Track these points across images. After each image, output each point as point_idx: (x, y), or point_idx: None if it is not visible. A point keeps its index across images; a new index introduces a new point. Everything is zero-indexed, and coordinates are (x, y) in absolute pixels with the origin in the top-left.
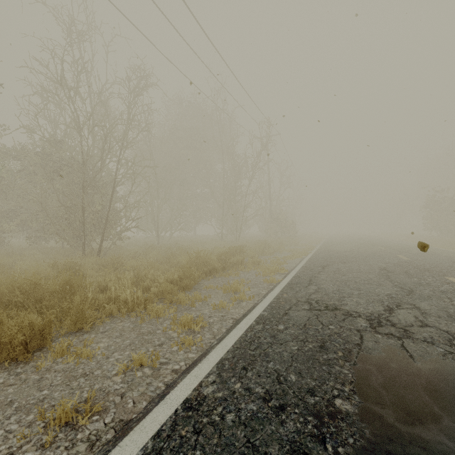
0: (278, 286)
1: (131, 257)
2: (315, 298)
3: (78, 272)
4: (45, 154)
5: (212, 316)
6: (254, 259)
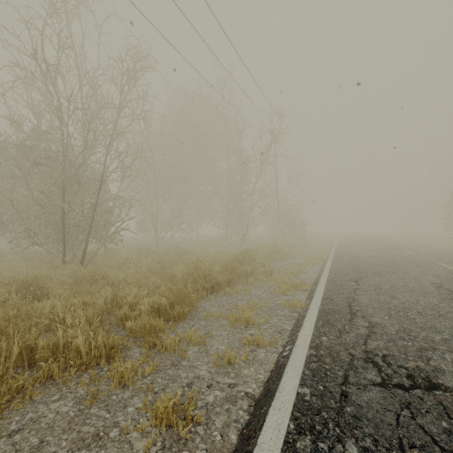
0: (307, 316)
1: (120, 265)
2: (378, 351)
3: (40, 291)
4: (27, 146)
5: (212, 383)
6: (265, 268)
